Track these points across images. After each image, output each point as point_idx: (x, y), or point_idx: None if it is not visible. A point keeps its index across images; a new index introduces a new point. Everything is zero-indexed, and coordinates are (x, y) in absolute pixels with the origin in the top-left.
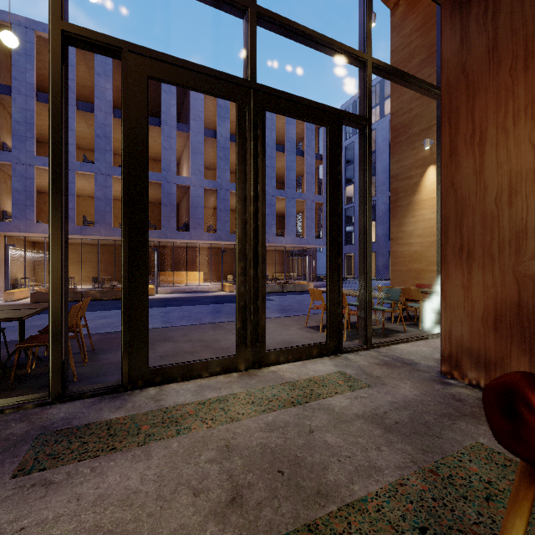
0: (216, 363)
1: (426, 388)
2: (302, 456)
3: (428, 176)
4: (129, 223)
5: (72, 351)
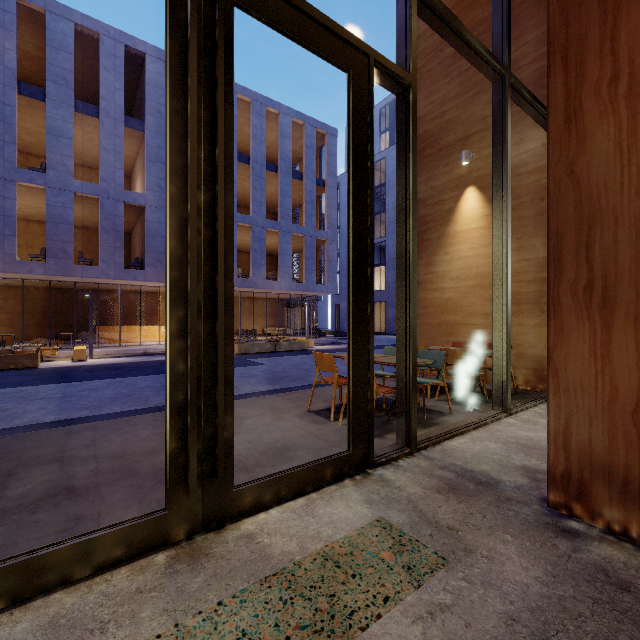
0: (114, 538)
1: (547, 552)
2: None
3: (465, 201)
4: None
5: None
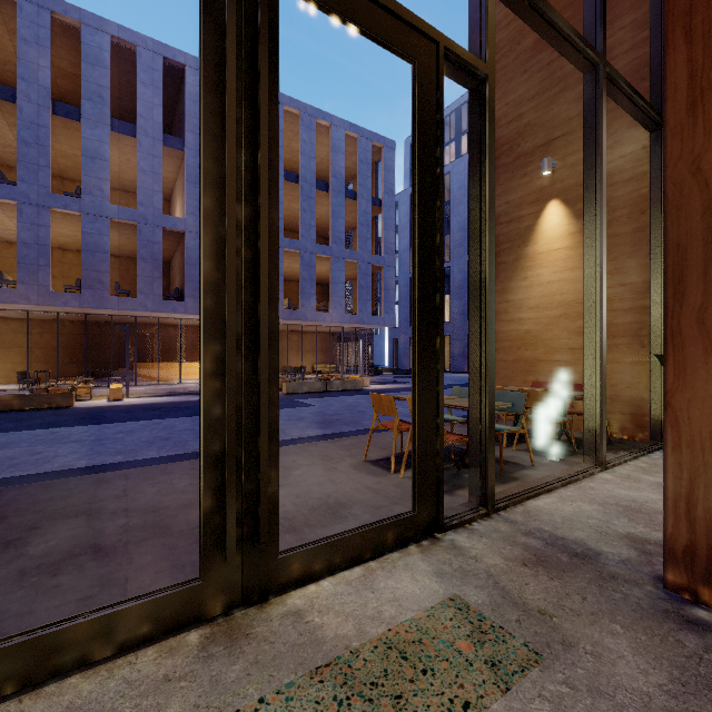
0: (140, 613)
1: (670, 651)
2: None
3: (547, 217)
4: None
5: None
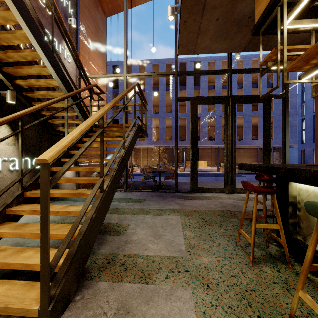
0: (217, 189)
1: None
2: (241, 206)
3: None
4: (192, 147)
5: (170, 184)
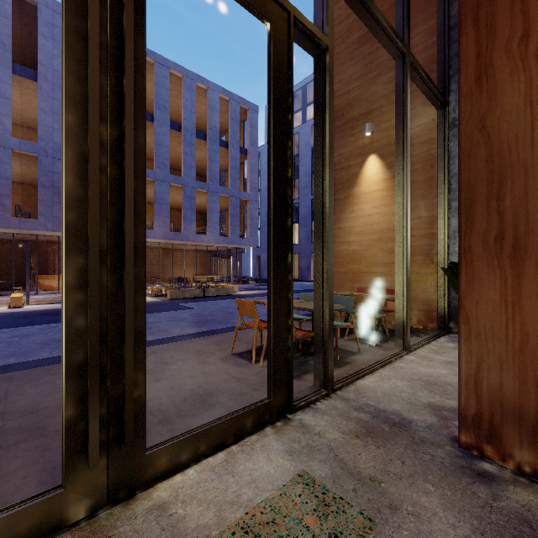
0: None
1: (469, 503)
2: None
3: (368, 167)
4: None
5: None
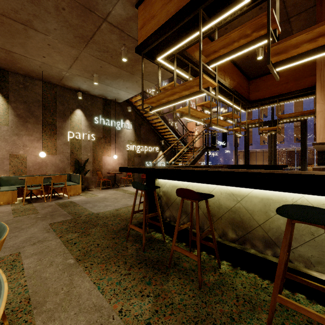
0: None
1: None
2: None
3: None
4: (245, 155)
5: None
